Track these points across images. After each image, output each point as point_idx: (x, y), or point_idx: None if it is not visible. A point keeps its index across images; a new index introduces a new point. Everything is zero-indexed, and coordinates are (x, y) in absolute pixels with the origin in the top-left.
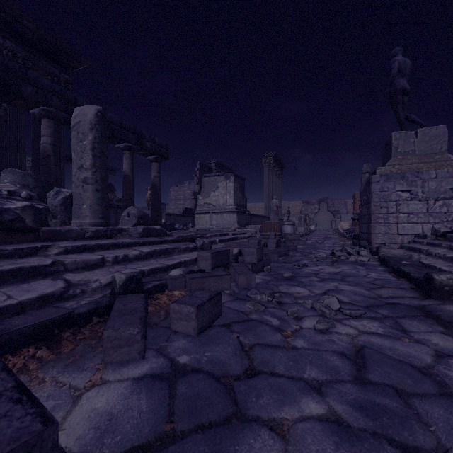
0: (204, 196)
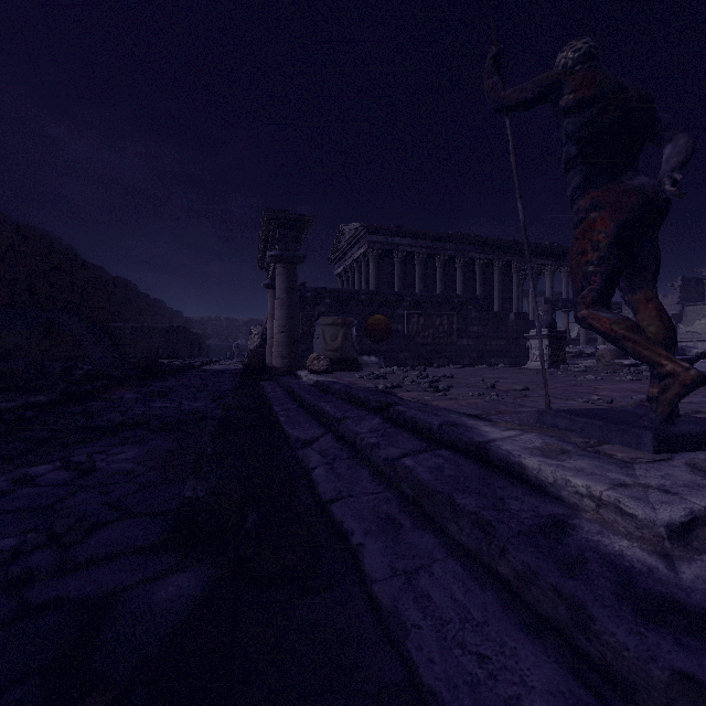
0: (686, 325)
